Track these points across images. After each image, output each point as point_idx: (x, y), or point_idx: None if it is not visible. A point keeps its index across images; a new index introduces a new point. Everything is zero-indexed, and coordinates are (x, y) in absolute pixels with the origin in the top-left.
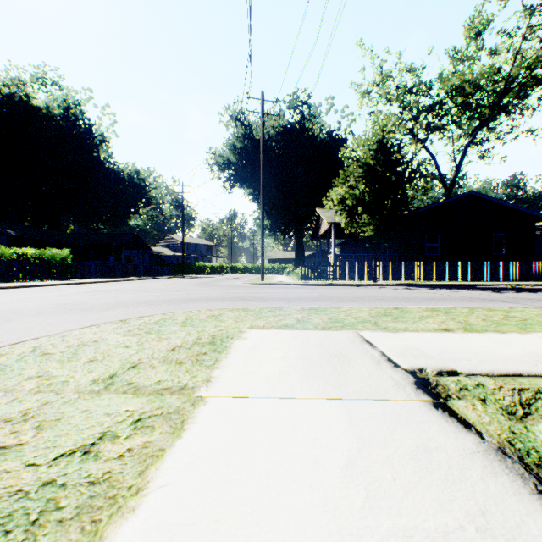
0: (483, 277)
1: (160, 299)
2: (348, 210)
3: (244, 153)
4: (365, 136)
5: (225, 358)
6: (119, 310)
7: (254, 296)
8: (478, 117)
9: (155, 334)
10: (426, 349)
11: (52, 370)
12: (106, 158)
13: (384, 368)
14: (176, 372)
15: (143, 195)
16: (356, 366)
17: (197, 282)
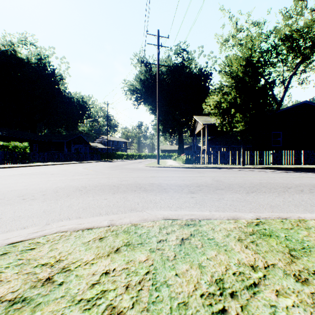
0: None
1: (52, 187)
2: (222, 112)
3: (146, 83)
4: (236, 55)
5: None
6: None
7: (151, 183)
8: (301, 55)
9: None
10: None
11: None
12: (63, 89)
13: None
14: None
15: (85, 111)
16: None
17: (112, 165)
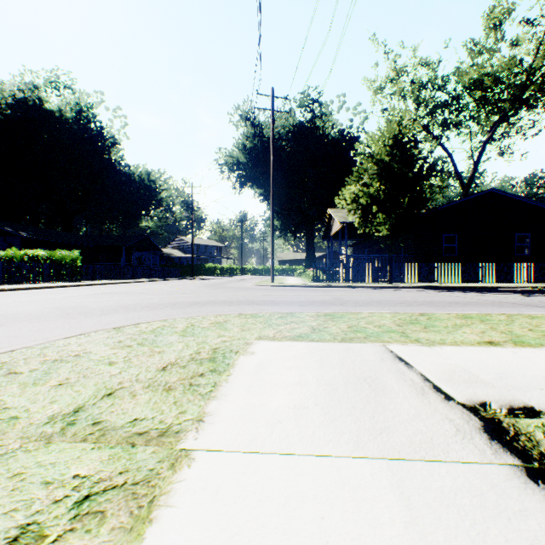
0: (505, 279)
1: (165, 302)
2: (362, 209)
3: (254, 153)
4: (380, 131)
5: (226, 383)
6: (119, 315)
7: (264, 300)
8: (497, 111)
9: (148, 346)
10: (477, 371)
11: (6, 399)
12: (117, 161)
13: (432, 402)
14: (160, 404)
15: (153, 196)
16: (395, 397)
17: (206, 284)
